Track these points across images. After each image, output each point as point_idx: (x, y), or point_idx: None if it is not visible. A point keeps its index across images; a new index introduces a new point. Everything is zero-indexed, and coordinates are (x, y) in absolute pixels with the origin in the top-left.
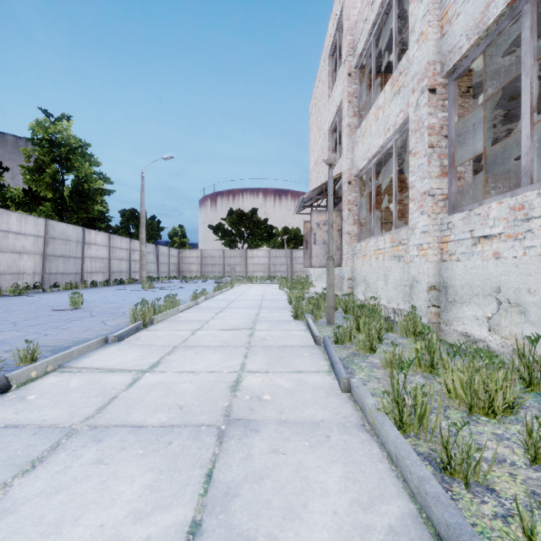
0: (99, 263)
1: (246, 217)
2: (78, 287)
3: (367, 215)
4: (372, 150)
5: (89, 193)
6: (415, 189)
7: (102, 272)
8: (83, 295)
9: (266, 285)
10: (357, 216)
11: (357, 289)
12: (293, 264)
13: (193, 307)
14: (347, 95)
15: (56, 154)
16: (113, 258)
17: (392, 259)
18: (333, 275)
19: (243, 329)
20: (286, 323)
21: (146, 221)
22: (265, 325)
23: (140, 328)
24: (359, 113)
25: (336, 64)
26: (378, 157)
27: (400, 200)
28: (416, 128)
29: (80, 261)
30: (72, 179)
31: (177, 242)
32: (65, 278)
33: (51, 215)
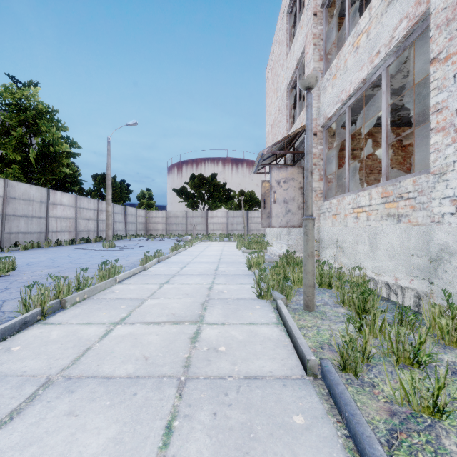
0: (65, 222)
1: (206, 181)
2: (40, 246)
3: (334, 169)
4: (348, 88)
5: (55, 155)
6: (447, 112)
7: (68, 231)
8: (35, 256)
9: (224, 243)
10: (323, 171)
11: (324, 252)
12: (249, 223)
13: (138, 273)
14: (313, 36)
15: (21, 117)
16: (80, 218)
17: (385, 218)
18: (313, 242)
19: (186, 321)
20: (248, 305)
21: (116, 184)
22: (218, 309)
23: (34, 320)
24: (326, 56)
25: (293, 24)
26: (356, 96)
27: (368, 155)
28: (449, 17)
29: (44, 221)
30: (36, 142)
31: (145, 203)
32: (28, 237)
33: (18, 176)
